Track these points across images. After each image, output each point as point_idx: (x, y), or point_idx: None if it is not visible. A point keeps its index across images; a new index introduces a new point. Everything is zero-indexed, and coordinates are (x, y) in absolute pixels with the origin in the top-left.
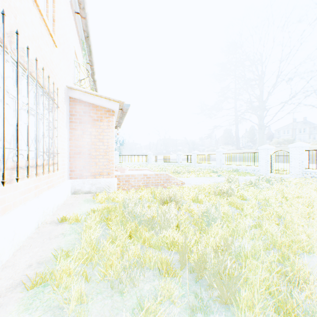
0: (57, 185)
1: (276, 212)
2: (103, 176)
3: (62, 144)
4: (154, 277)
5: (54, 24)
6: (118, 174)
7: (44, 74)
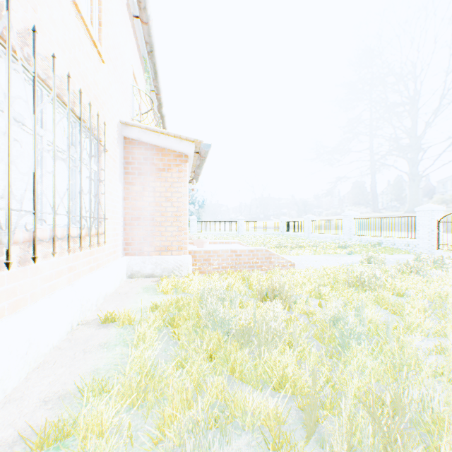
0: (105, 265)
1: None
2: (171, 252)
3: (113, 205)
4: (249, 449)
5: (100, 29)
6: (194, 250)
7: (82, 99)
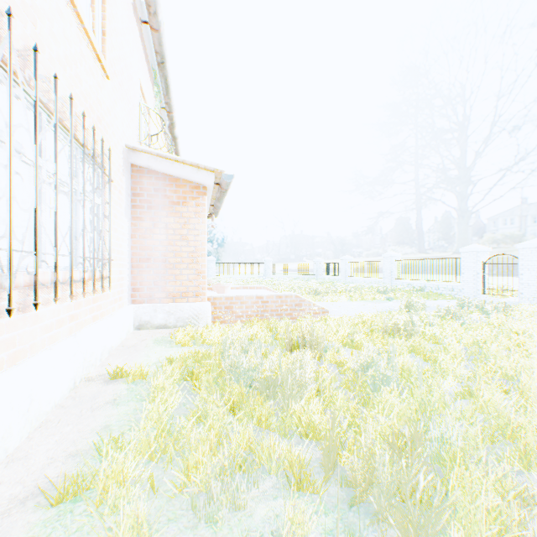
0: (109, 314)
1: (502, 368)
2: (187, 299)
3: (118, 244)
4: (274, 490)
5: (104, 40)
6: (213, 296)
7: (85, 123)
